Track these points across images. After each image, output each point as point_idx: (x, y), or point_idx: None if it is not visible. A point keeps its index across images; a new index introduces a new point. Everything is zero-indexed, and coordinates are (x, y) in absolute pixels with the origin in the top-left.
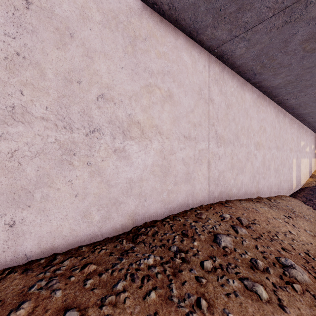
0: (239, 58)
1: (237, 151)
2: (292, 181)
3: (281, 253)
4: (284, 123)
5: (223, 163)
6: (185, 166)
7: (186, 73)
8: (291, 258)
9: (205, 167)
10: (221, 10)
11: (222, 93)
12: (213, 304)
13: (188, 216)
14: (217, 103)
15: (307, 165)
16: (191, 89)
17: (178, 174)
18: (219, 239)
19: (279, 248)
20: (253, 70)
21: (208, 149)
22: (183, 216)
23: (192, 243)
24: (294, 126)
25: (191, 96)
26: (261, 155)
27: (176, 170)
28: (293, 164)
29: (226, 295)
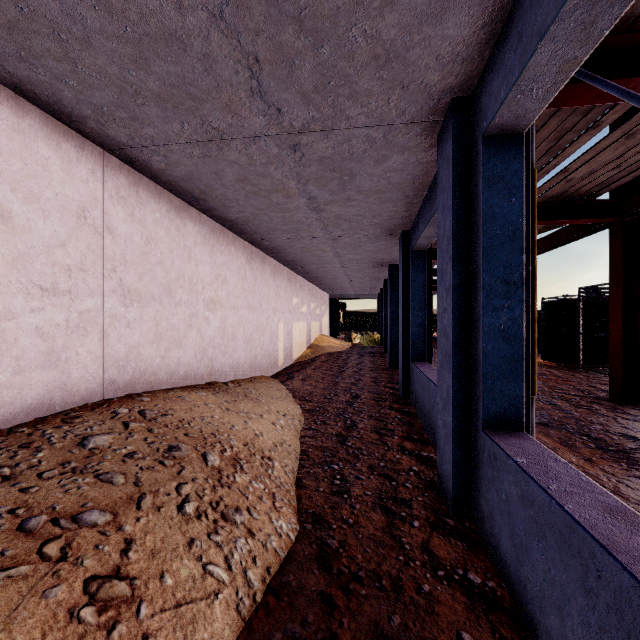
0: (162, 173)
1: (168, 312)
2: (277, 355)
3: (179, 439)
4: (262, 271)
5: (139, 332)
6: (45, 339)
7: (48, 179)
8: (187, 441)
9: (94, 340)
10: (104, 109)
11: (135, 219)
12: (38, 505)
13: (46, 423)
14: (124, 235)
15: (303, 331)
16: (60, 208)
17: (26, 354)
18: (88, 440)
19: (182, 434)
20: (191, 193)
21: (103, 311)
22: (35, 425)
23: (33, 455)
24: (280, 276)
25: (61, 219)
26: (219, 319)
27: (20, 348)
28: (278, 331)
29: (65, 492)
